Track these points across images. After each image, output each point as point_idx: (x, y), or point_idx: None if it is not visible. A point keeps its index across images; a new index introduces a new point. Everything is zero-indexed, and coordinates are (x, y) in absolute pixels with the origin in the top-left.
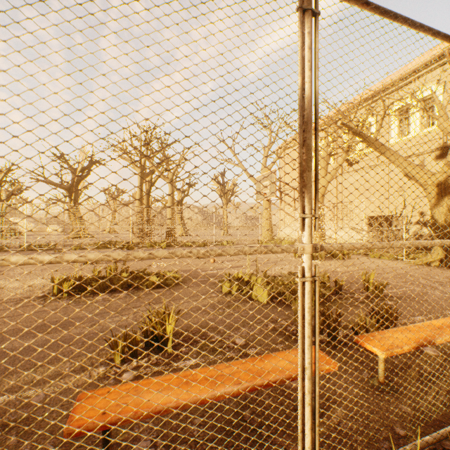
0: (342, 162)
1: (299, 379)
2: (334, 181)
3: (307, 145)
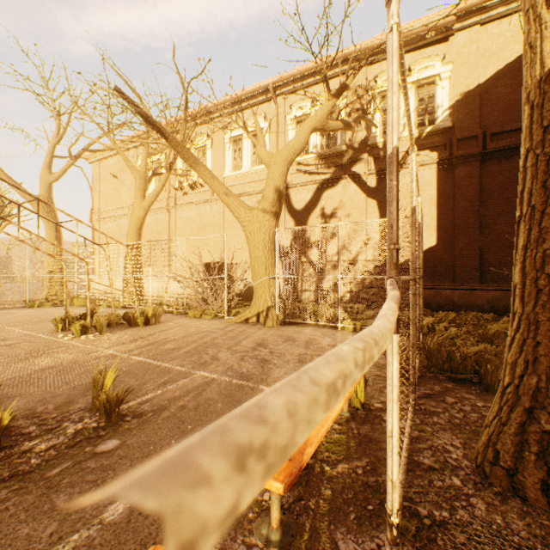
0: (164, 183)
1: None
2: (167, 214)
3: None
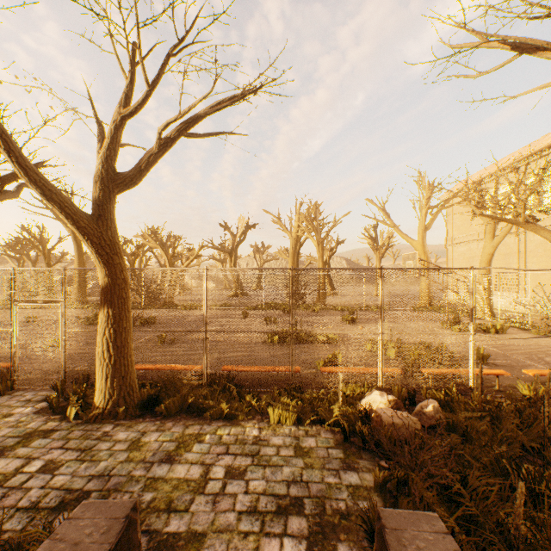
0: (511, 226)
1: (378, 363)
2: (515, 238)
3: (380, 308)
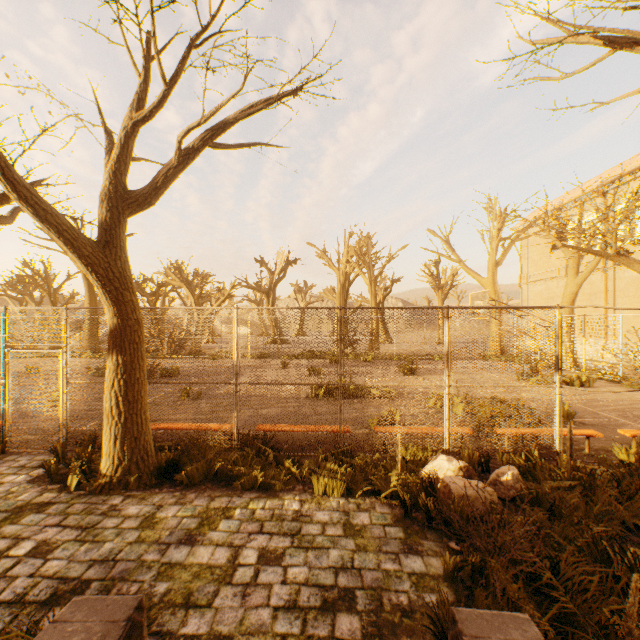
0: (598, 261)
1: (444, 422)
2: (602, 275)
3: (447, 356)
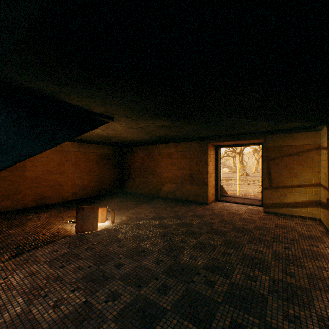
0: None
1: None
2: None
3: None
